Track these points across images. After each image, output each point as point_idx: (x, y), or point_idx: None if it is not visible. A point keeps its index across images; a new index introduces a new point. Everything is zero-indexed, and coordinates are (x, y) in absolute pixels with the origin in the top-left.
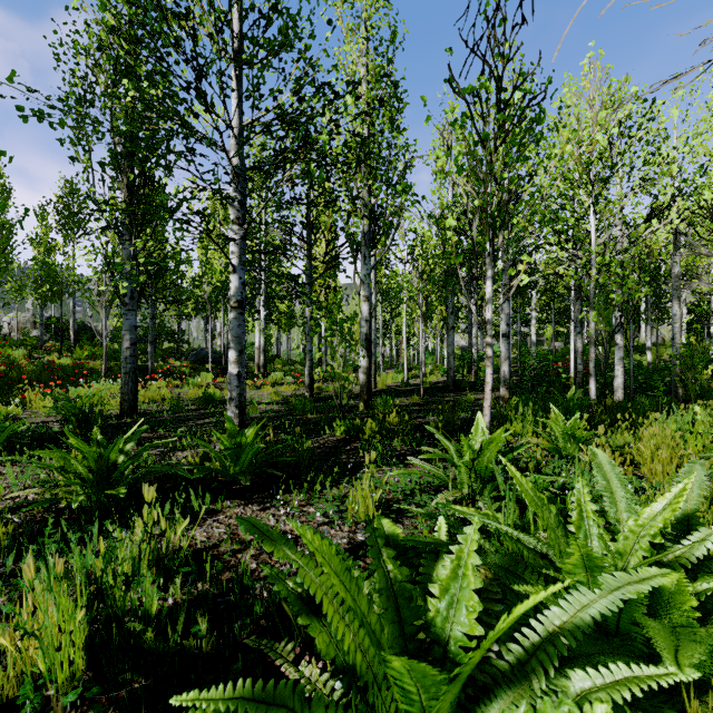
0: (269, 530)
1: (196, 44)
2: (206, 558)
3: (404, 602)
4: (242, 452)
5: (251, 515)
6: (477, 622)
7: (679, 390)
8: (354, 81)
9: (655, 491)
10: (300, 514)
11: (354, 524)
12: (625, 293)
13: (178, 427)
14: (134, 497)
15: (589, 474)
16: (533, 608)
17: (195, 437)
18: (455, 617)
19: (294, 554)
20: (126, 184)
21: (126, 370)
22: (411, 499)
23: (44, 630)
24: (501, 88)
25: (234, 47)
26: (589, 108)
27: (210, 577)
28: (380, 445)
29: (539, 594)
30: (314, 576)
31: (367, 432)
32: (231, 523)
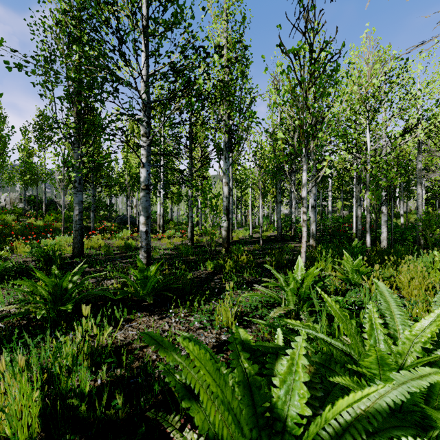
0: (162, 341)
1: (119, 22)
2: (123, 352)
3: (256, 390)
4: (147, 281)
5: (153, 322)
6: (305, 403)
7: (421, 241)
8: (219, 45)
9: (412, 307)
10: (184, 321)
11: (220, 328)
12: (389, 180)
13: (108, 264)
14: (78, 310)
15: (369, 295)
16: (341, 391)
17: (119, 271)
18: (291, 402)
19: (180, 358)
20: (76, 112)
21: (76, 228)
22: (256, 312)
23: (10, 406)
24: (312, 50)
25: (143, 25)
26: (366, 64)
27: (125, 365)
28: (235, 276)
29: (356, 394)
30: (193, 373)
31: (227, 268)
32: (140, 327)
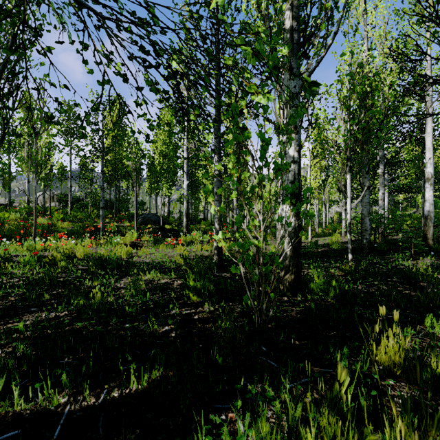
0: None
1: None
2: None
3: None
4: None
5: None
6: None
7: None
8: None
9: None
10: None
11: None
12: None
13: None
14: None
15: None
16: None
17: None
18: None
19: None
20: None
21: None
22: None
23: None
24: None
25: None
26: None
27: None
28: None
29: None
30: None
31: None
32: None
